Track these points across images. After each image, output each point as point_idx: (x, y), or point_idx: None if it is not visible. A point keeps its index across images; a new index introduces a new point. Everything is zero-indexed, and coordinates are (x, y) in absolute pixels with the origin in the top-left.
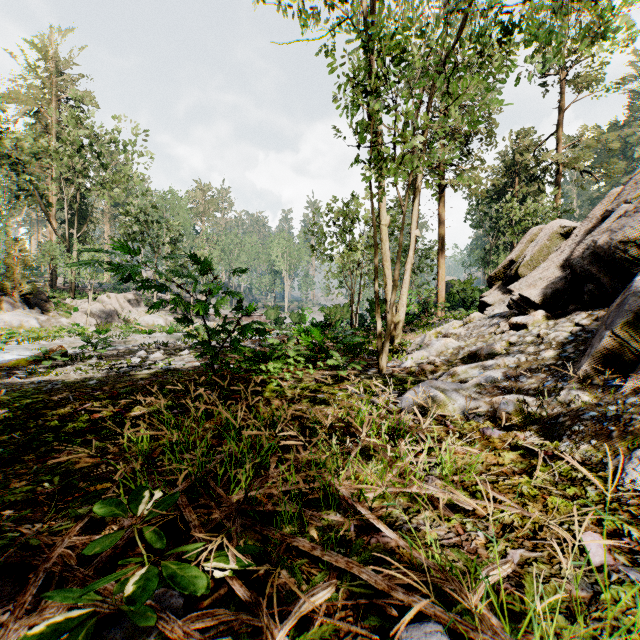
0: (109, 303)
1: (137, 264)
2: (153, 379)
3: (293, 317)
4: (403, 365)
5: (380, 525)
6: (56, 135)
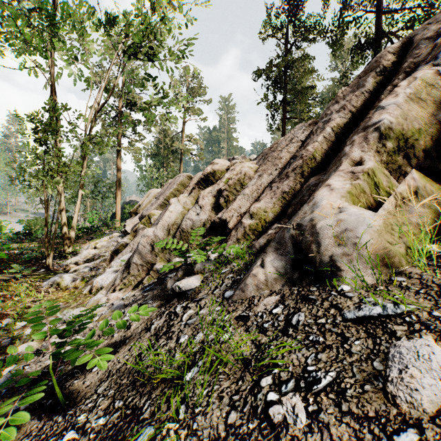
0: None
1: None
2: None
3: None
4: (62, 265)
5: (8, 312)
6: None
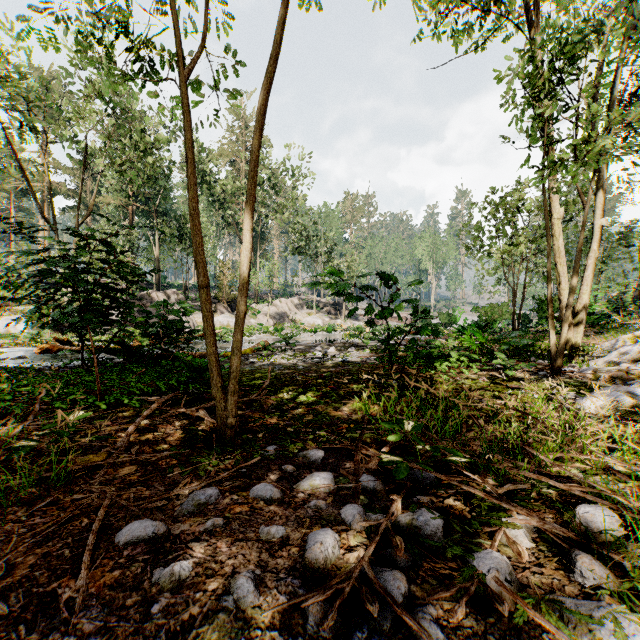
0: (281, 306)
1: (348, 284)
2: (340, 368)
3: (441, 317)
4: (583, 371)
5: (560, 468)
6: (244, 176)
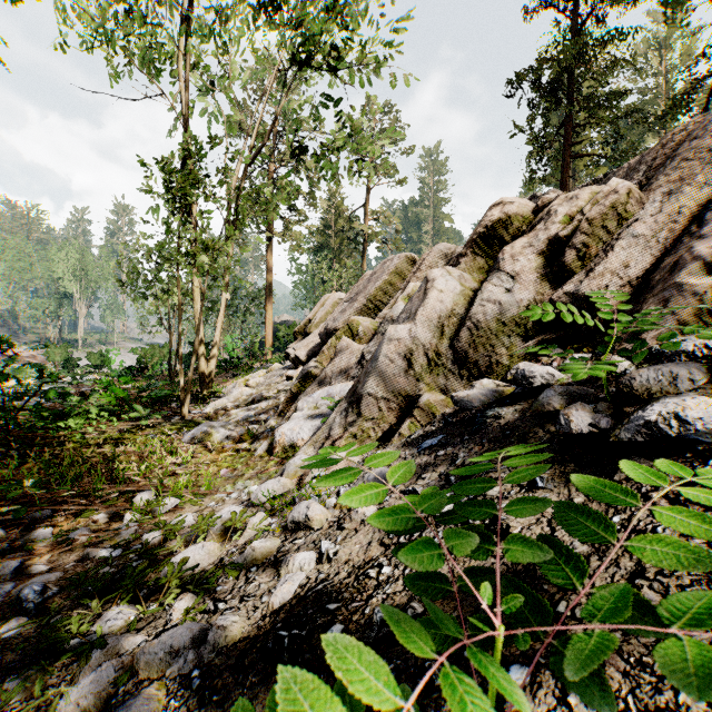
0: None
1: None
2: None
3: (92, 358)
4: (204, 411)
5: (142, 480)
6: None
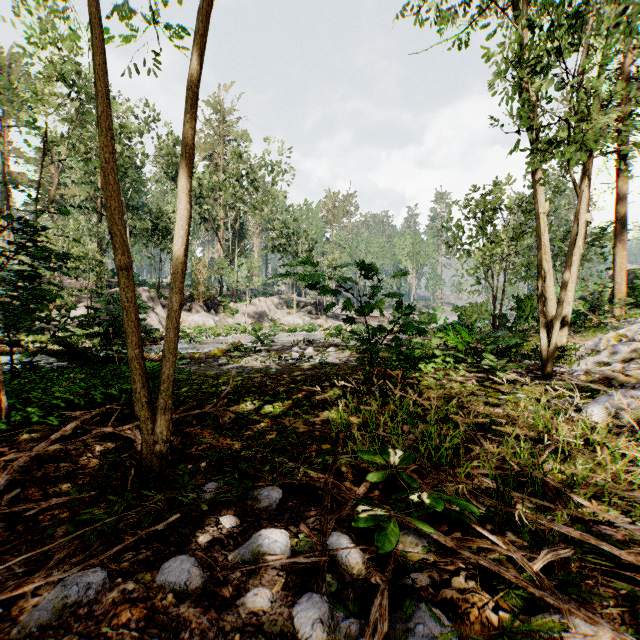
0: (260, 306)
1: (322, 275)
2: (316, 371)
3: (422, 317)
4: (575, 372)
5: (605, 515)
6: (222, 171)
